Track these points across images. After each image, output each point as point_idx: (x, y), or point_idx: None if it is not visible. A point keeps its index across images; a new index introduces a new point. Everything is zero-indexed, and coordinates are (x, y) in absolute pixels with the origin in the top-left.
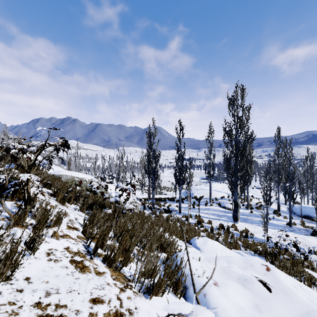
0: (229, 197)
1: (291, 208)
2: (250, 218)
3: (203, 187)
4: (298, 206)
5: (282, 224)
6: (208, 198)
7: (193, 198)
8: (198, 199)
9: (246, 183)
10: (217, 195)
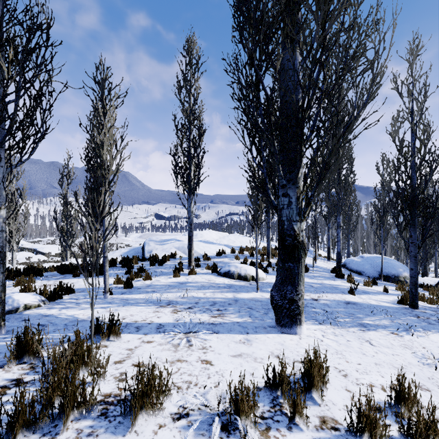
0: (235, 253)
1: (417, 251)
2: (309, 297)
3: (179, 238)
4: (361, 258)
5: (390, 304)
6: (186, 258)
7: (147, 260)
8: (158, 260)
9: (344, 133)
10: (208, 250)
